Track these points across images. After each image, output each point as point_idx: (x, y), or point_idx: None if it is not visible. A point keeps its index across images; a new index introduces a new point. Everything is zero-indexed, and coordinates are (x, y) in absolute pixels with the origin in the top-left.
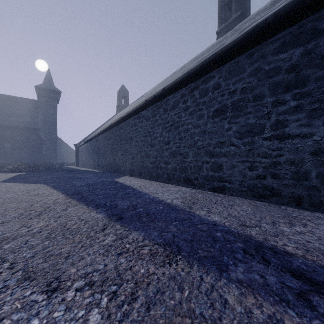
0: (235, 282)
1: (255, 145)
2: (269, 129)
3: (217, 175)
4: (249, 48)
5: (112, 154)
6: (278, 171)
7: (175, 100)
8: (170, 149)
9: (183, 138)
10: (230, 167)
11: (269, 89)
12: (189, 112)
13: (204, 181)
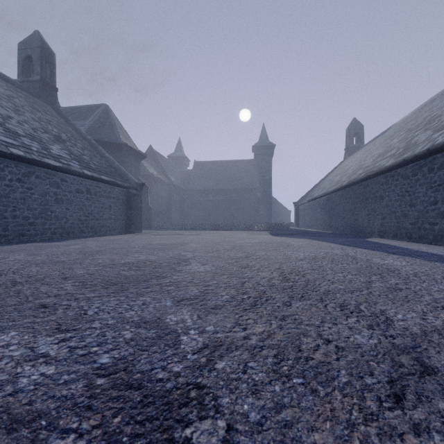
0: None
1: None
2: None
3: None
4: None
5: (352, 214)
6: None
7: None
8: (437, 210)
9: None
10: None
11: None
12: None
13: None
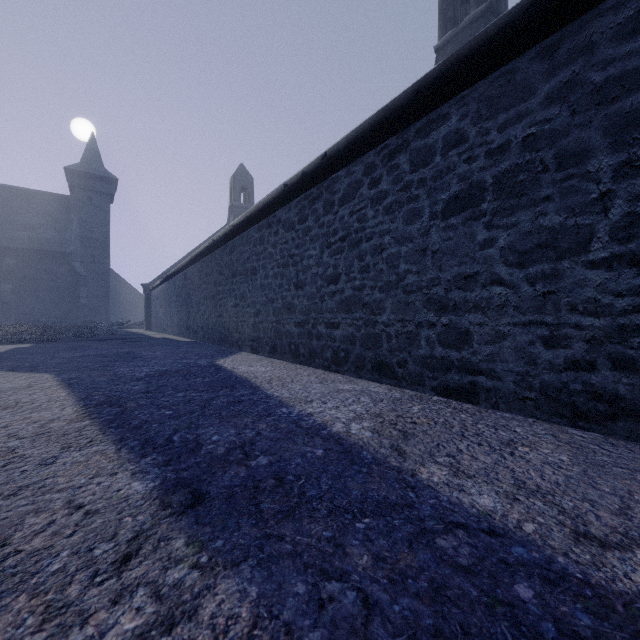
0: None
1: (563, 281)
2: (604, 239)
3: (456, 356)
4: (545, 32)
5: (214, 305)
6: (635, 352)
7: (352, 182)
8: (339, 294)
9: (369, 269)
10: (490, 338)
11: (604, 134)
12: (385, 207)
13: (423, 370)
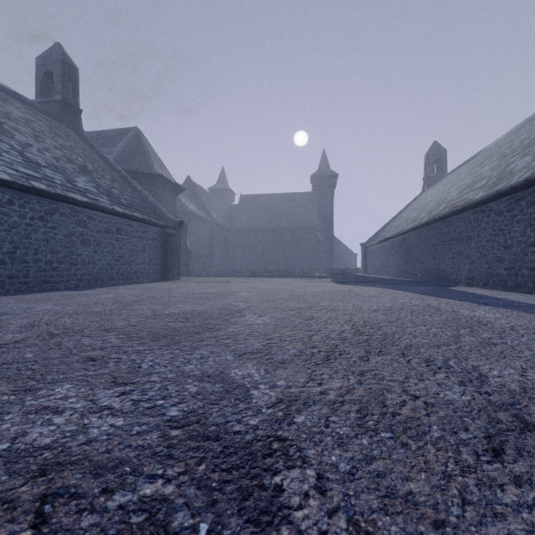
0: None
1: None
2: None
3: None
4: None
5: (432, 258)
6: None
7: None
8: None
9: None
10: None
11: None
12: None
13: None
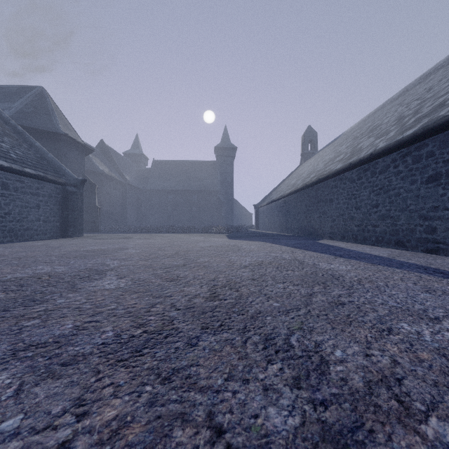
0: (402, 270)
1: None
2: None
3: (431, 237)
4: None
5: (305, 216)
6: None
7: (385, 165)
8: (379, 212)
9: (393, 202)
10: (444, 230)
11: None
12: (401, 177)
13: (417, 243)
